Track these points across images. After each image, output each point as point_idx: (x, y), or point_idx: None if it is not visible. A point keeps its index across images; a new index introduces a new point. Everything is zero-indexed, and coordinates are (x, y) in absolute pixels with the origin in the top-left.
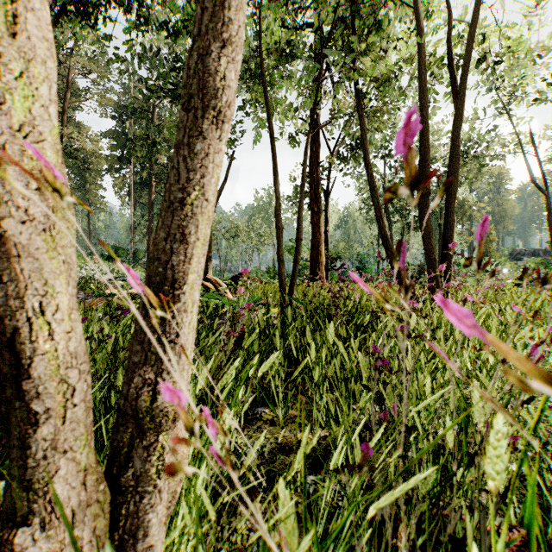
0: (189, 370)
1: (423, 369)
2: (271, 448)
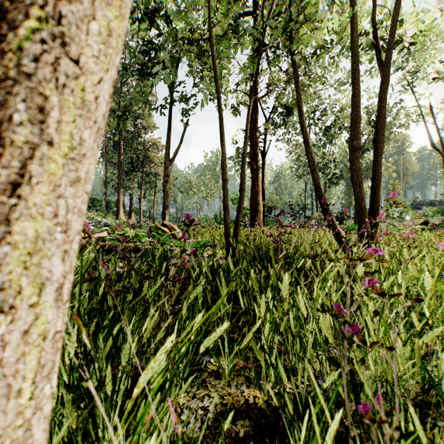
0: (25, 433)
1: None
2: (216, 413)
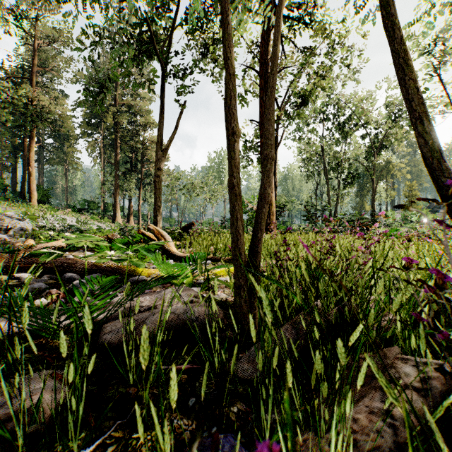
0: None
1: None
2: None
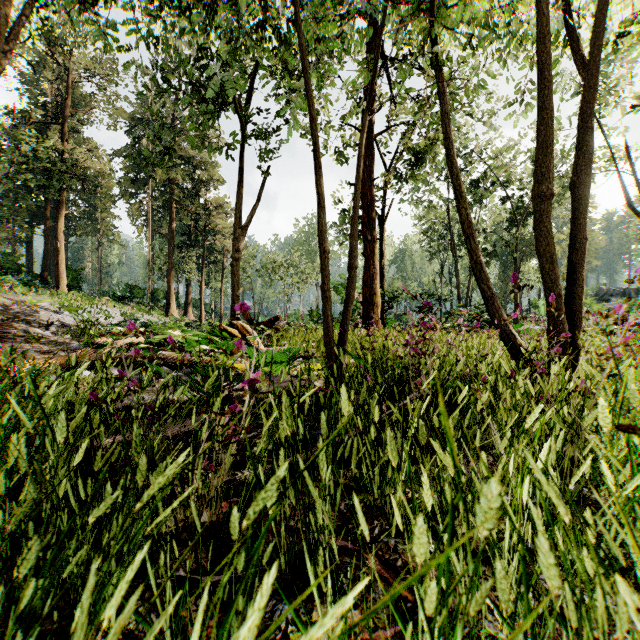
0: None
1: (612, 505)
2: None
